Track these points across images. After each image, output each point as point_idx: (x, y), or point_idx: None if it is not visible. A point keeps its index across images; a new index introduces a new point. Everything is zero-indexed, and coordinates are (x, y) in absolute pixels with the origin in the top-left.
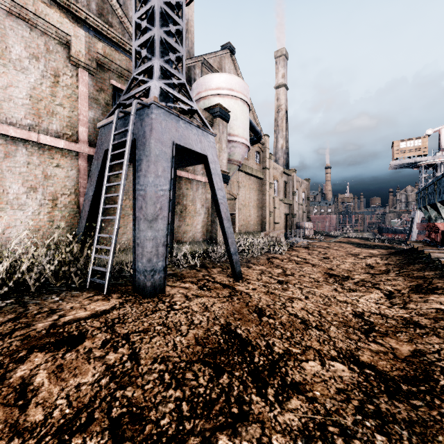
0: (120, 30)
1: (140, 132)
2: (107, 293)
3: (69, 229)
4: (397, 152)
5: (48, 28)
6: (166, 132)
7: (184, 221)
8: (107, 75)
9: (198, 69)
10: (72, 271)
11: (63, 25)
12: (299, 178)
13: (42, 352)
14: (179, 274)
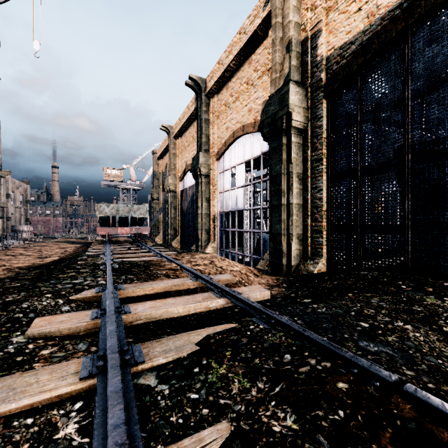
0: None
1: None
2: None
3: None
4: (106, 175)
5: None
6: None
7: None
8: None
9: None
10: None
11: None
12: (16, 180)
13: None
14: None
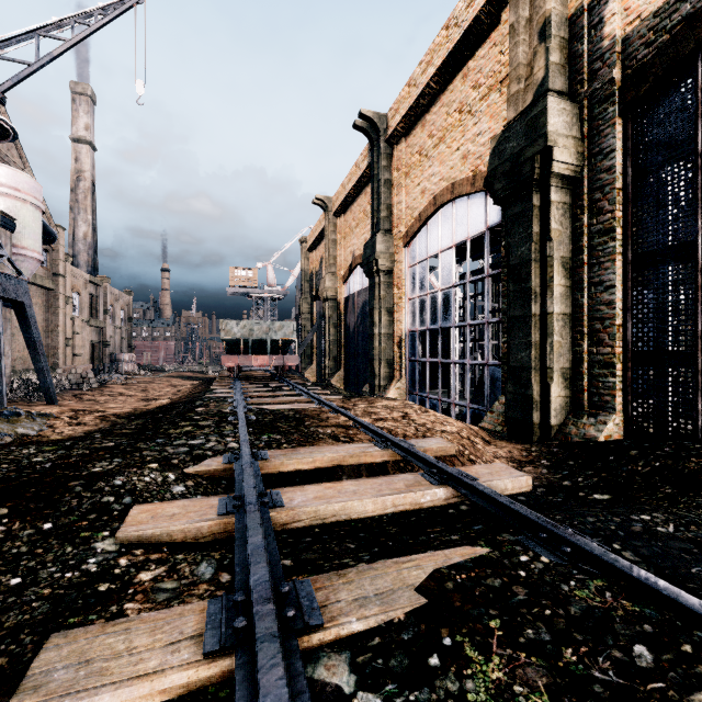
0: None
1: None
2: None
3: None
4: (233, 279)
5: None
6: None
7: None
8: None
9: None
10: None
11: None
12: (115, 290)
13: None
14: None
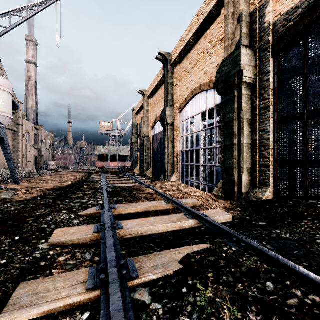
0: None
1: None
2: None
3: None
4: (101, 127)
5: None
6: None
7: None
8: None
9: None
10: None
11: None
12: (46, 132)
13: None
14: None
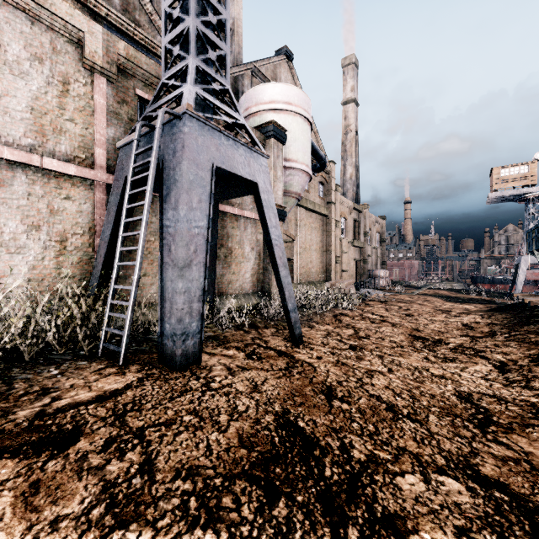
0: (150, 31)
1: (169, 151)
2: (124, 364)
3: (82, 278)
4: (498, 181)
5: (54, 21)
6: (204, 151)
7: (229, 268)
8: (131, 83)
9: (246, 80)
10: (79, 334)
11: (74, 18)
12: (372, 215)
13: (15, 458)
14: (221, 336)
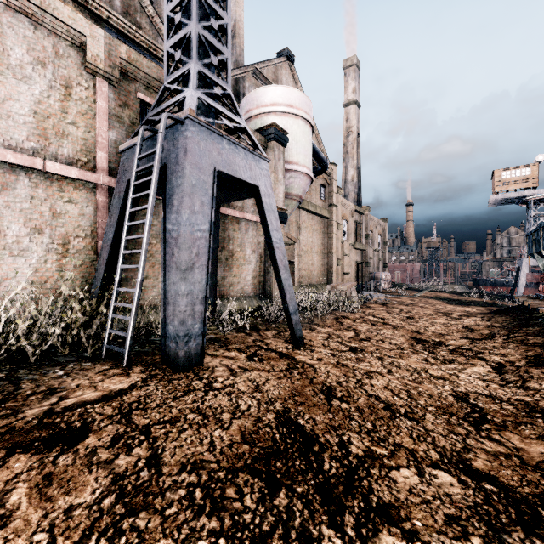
0: (151, 33)
1: (172, 155)
2: (128, 366)
3: (84, 281)
4: (499, 184)
5: (57, 25)
6: (206, 156)
7: (230, 271)
8: (132, 86)
9: (248, 82)
10: (83, 336)
11: (76, 22)
12: (374, 217)
13: (27, 453)
14: (223, 339)
